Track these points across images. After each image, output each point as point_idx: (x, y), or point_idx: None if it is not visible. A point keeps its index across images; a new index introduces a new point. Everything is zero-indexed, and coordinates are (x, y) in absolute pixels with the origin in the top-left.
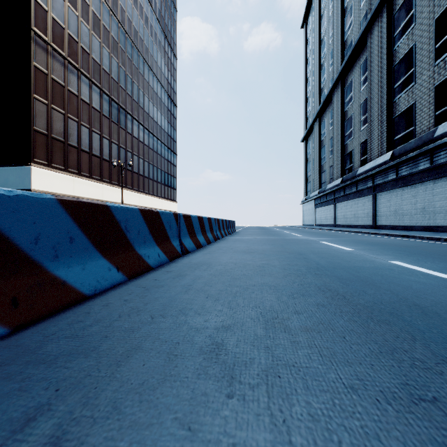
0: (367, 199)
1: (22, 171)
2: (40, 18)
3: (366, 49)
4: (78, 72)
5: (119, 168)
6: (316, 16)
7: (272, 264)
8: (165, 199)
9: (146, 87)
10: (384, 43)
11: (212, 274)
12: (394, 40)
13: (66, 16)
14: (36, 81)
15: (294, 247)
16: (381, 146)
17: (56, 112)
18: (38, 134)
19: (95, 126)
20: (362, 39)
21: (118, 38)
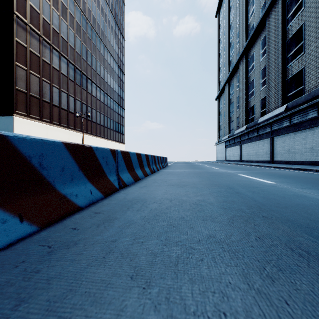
0: (265, 141)
1: (7, 120)
2: (20, 5)
3: (265, 30)
4: (50, 47)
5: (81, 119)
6: (226, 8)
7: (208, 201)
8: (116, 141)
9: (102, 60)
10: (279, 24)
11: (145, 217)
12: (287, 21)
13: (41, 4)
14: (18, 52)
15: (220, 180)
16: (277, 101)
17: (33, 76)
18: (19, 92)
19: (63, 87)
20: (262, 22)
21: (81, 23)
